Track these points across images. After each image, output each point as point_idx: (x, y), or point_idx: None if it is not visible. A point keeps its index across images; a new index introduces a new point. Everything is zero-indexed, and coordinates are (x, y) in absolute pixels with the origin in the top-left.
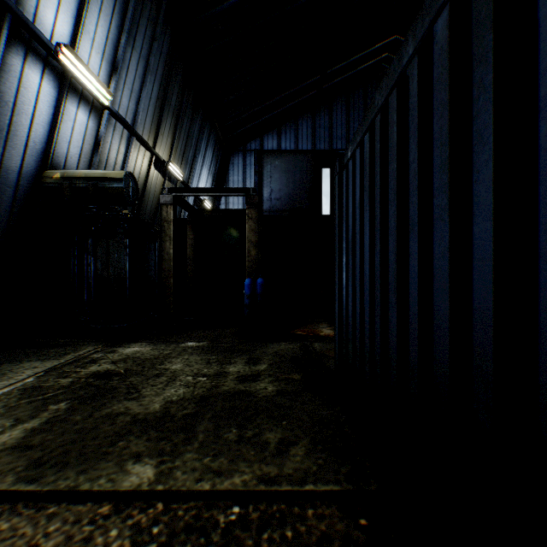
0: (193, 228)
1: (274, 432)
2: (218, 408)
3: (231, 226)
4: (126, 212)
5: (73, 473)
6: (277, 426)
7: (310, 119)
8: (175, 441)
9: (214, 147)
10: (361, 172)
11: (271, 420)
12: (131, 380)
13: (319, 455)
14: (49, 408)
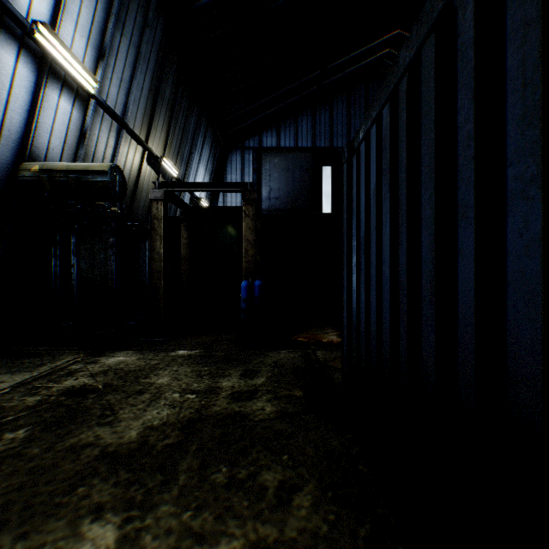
0: (187, 227)
1: (273, 470)
2: (206, 436)
3: (227, 224)
4: (115, 209)
5: (8, 539)
6: (276, 463)
7: (310, 116)
8: (149, 485)
9: (211, 144)
10: (377, 154)
11: (269, 453)
12: (108, 398)
13: (329, 507)
14: (4, 438)
